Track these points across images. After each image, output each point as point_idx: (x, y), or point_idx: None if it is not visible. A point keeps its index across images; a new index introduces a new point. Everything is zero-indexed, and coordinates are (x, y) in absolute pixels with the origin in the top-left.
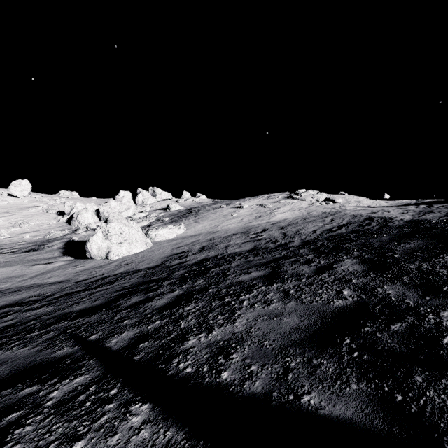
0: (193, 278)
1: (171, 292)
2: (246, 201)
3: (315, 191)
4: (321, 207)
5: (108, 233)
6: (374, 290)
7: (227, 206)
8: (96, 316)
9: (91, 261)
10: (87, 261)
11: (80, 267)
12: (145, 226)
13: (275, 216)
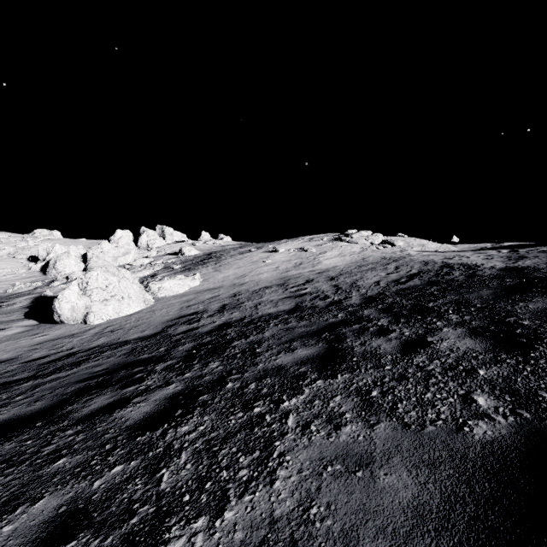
0: (204, 358)
1: (163, 386)
2: (282, 244)
3: (369, 232)
4: (378, 252)
5: (87, 286)
6: (538, 398)
7: (257, 250)
8: (14, 443)
9: (60, 327)
10: (55, 327)
11: (41, 336)
12: (148, 276)
13: (321, 263)
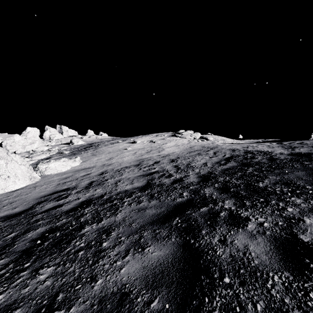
0: (41, 256)
1: None
2: (139, 138)
3: (192, 131)
4: (199, 143)
5: None
6: None
7: (123, 141)
8: None
9: None
10: None
11: None
12: (44, 159)
13: (164, 150)
